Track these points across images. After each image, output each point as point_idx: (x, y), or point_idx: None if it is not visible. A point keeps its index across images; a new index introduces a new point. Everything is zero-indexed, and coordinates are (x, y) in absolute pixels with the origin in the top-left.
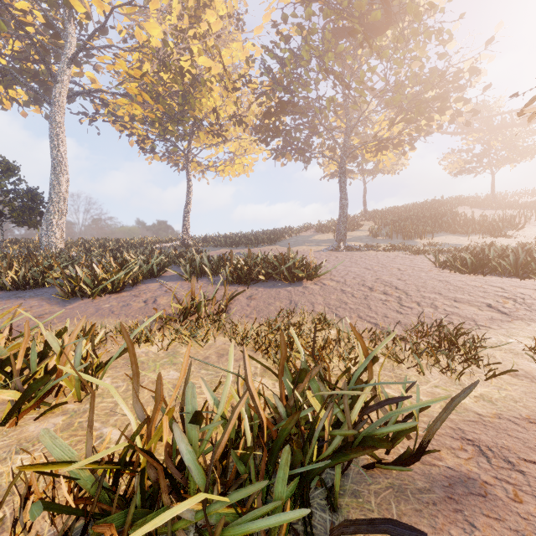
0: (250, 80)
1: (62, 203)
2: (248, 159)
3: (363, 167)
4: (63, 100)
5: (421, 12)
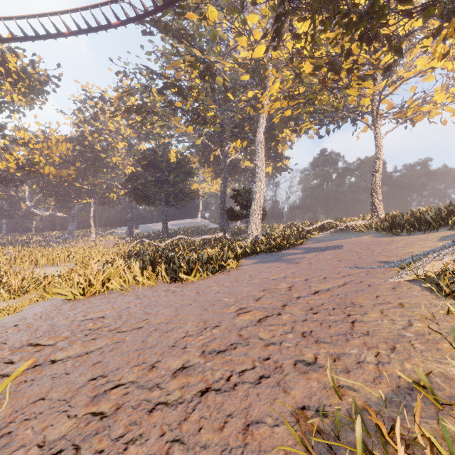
0: None
1: (255, 206)
2: None
3: None
4: (260, 138)
5: None
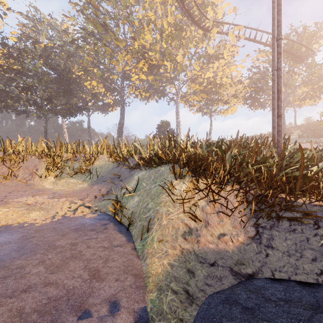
0: (241, 82)
1: (180, 132)
2: (234, 108)
3: (294, 104)
4: (179, 101)
5: (315, 64)
